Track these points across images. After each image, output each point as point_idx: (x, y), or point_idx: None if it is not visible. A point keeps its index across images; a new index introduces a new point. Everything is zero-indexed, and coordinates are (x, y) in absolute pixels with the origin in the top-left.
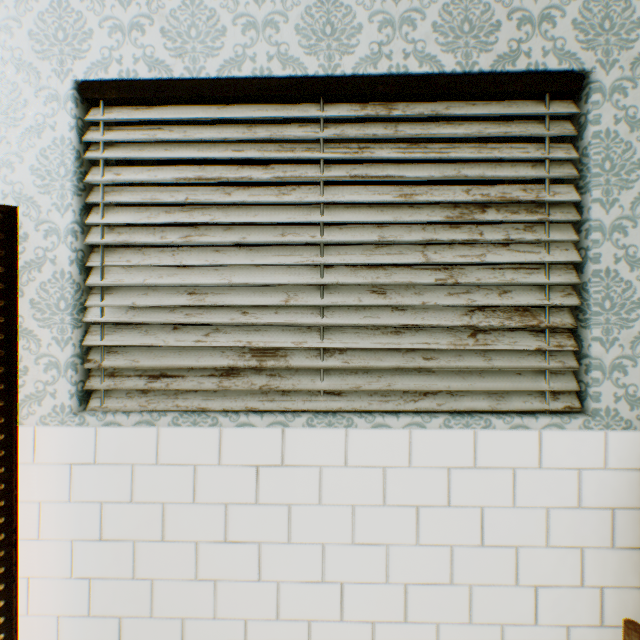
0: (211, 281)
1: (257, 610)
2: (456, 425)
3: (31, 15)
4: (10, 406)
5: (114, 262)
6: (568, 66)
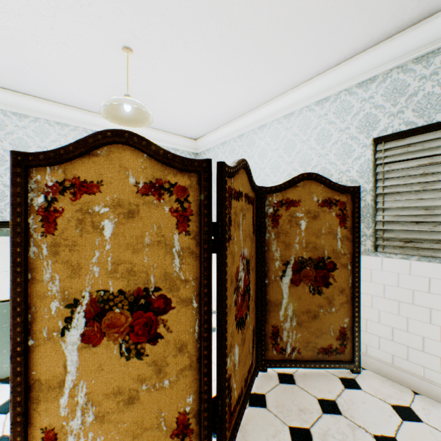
0: (436, 204)
1: None
2: None
3: (355, 121)
4: (357, 246)
5: (387, 199)
6: None
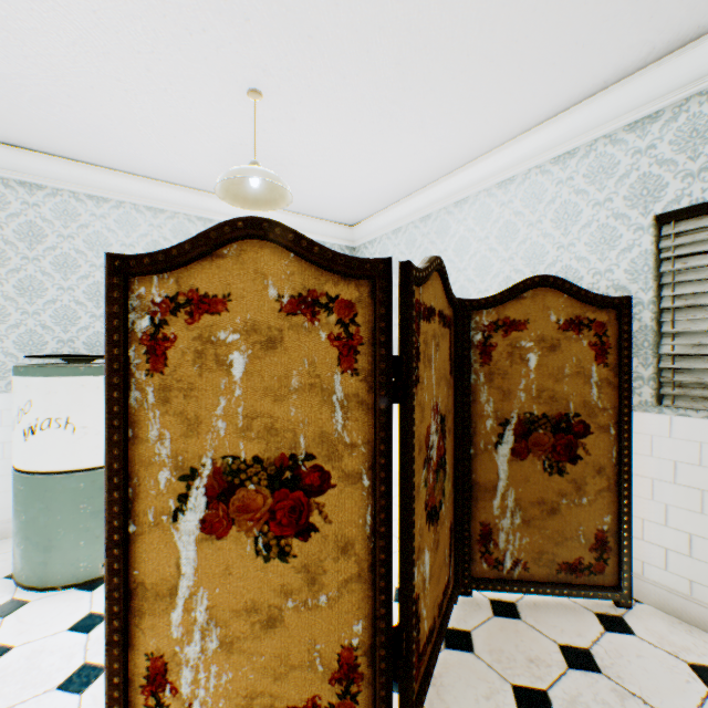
0: None
1: None
2: None
3: (623, 188)
4: (627, 396)
5: (680, 317)
6: None
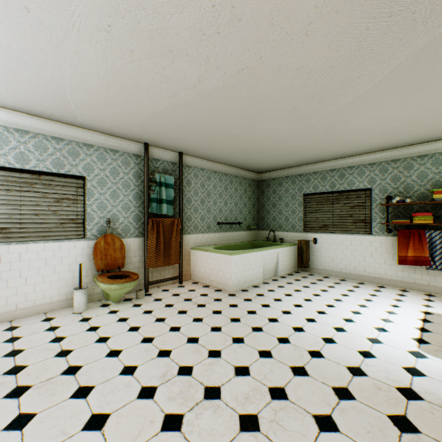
0: None
1: (2, 287)
2: (57, 242)
3: None
4: None
5: None
6: (82, 175)
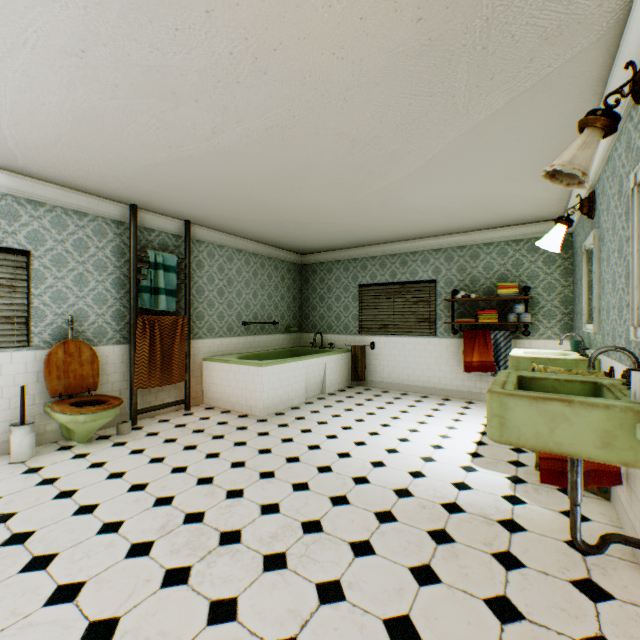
0: None
1: None
2: None
3: None
4: None
5: None
6: (24, 248)
